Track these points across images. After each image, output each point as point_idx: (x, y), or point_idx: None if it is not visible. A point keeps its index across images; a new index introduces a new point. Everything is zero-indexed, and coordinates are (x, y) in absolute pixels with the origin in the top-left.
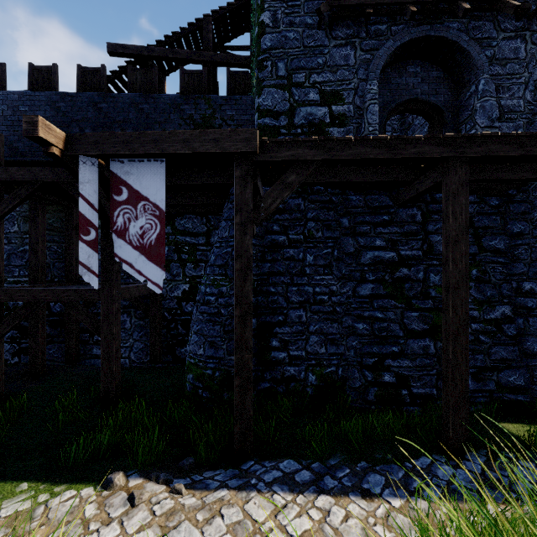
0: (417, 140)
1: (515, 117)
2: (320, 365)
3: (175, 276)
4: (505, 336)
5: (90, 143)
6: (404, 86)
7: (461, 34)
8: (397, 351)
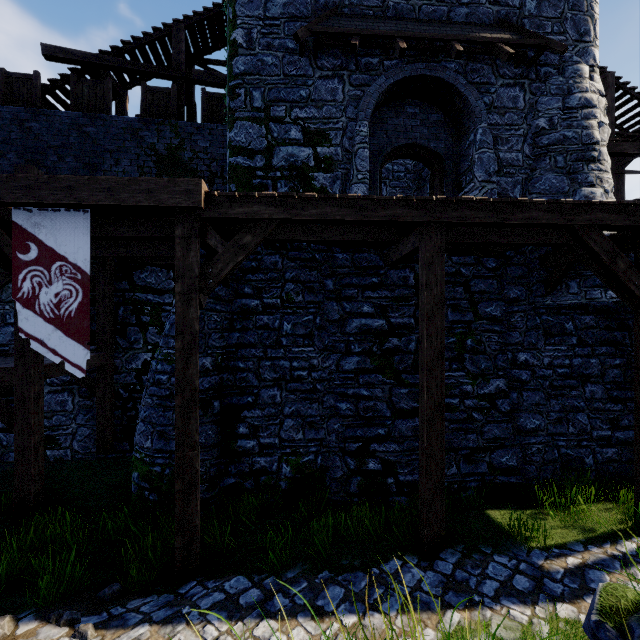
0: (389, 201)
1: (514, 172)
2: (297, 453)
3: (134, 343)
4: (499, 413)
5: None
6: (402, 128)
7: (458, 77)
8: (383, 434)
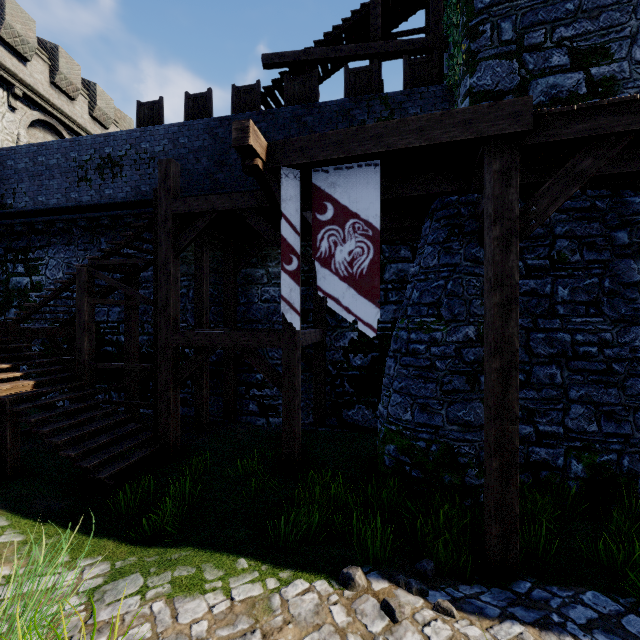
0: None
1: None
2: (590, 449)
3: (341, 322)
4: None
5: (295, 150)
6: None
7: None
8: None
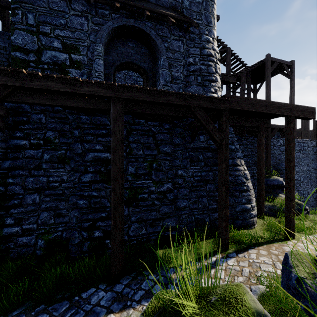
0: (89, 82)
1: (179, 82)
2: (49, 232)
3: None
4: (168, 200)
5: None
6: (126, 53)
7: (151, 30)
8: (104, 216)
